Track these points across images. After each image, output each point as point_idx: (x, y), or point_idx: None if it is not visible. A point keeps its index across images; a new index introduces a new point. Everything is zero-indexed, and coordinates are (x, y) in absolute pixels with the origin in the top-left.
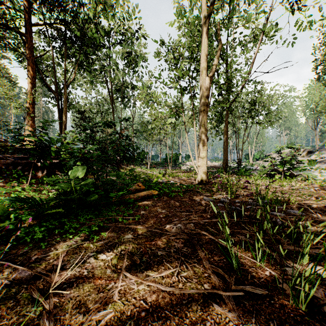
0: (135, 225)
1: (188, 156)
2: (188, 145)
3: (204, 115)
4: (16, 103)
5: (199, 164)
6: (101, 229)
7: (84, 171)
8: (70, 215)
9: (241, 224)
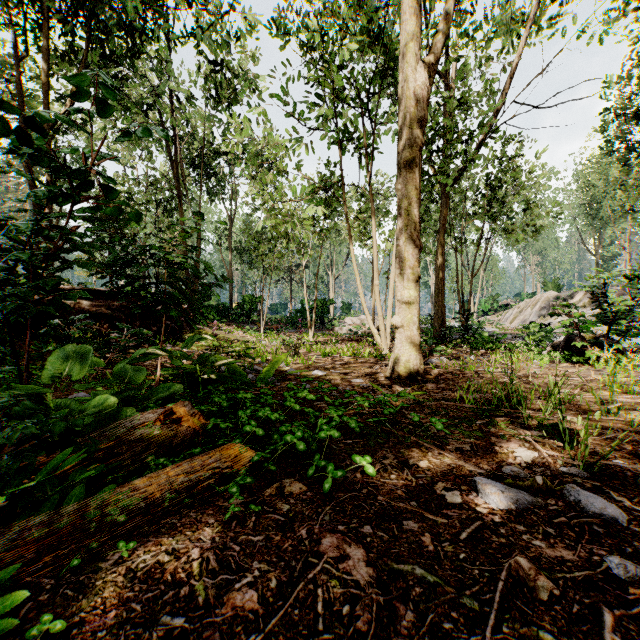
0: None
1: (347, 306)
2: (357, 276)
3: (411, 176)
4: None
5: (399, 322)
6: None
7: None
8: None
9: None
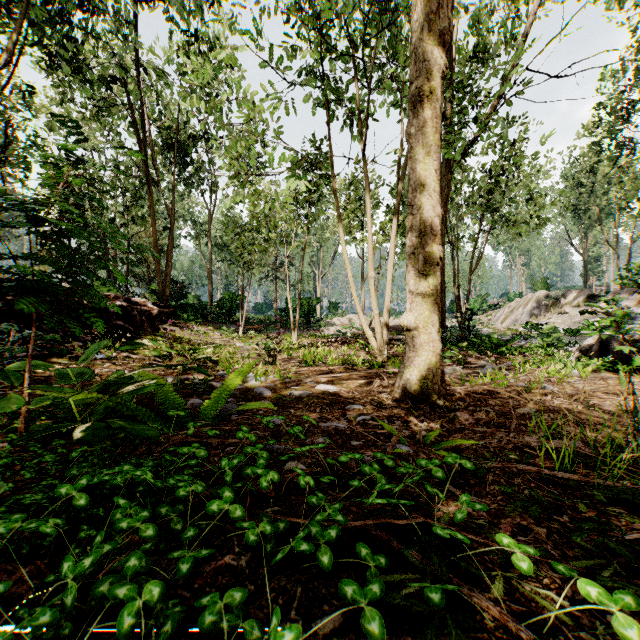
0: None
1: (334, 306)
2: (348, 266)
3: (430, 114)
4: None
5: (412, 322)
6: None
7: None
8: None
9: None
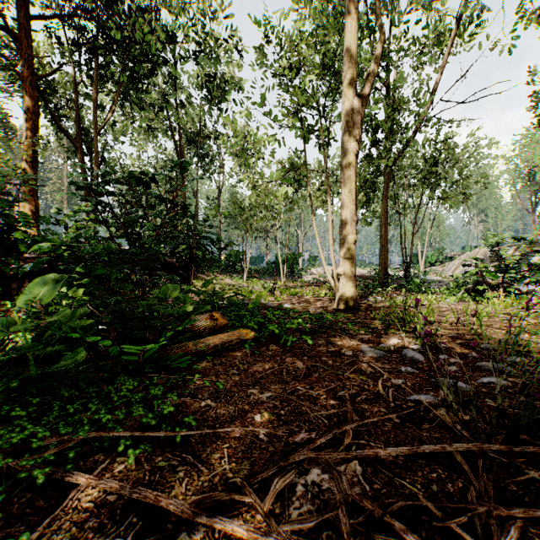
0: (153, 492)
1: (313, 258)
2: (317, 237)
3: (350, 173)
4: (0, 159)
5: (341, 271)
6: (39, 495)
7: (54, 287)
8: (3, 410)
9: (520, 466)
